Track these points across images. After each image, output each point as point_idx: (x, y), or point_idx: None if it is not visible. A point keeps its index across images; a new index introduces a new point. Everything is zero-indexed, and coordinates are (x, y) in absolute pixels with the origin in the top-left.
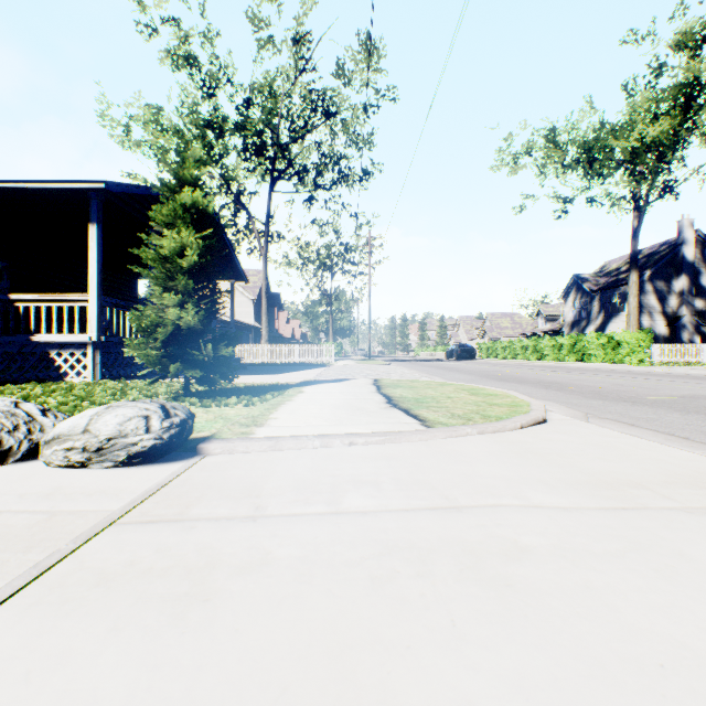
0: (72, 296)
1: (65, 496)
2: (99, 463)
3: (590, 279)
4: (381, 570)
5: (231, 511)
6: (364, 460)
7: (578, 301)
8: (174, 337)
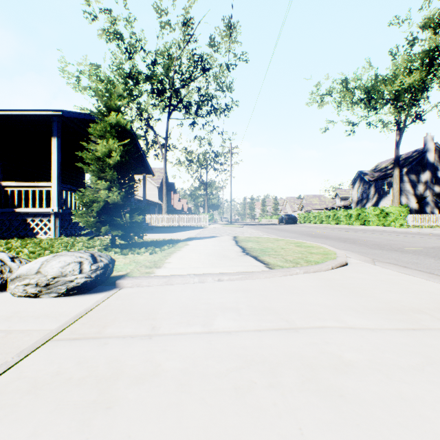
0: (41, 183)
1: (20, 319)
2: (47, 294)
3: (369, 173)
4: (242, 381)
5: (134, 330)
6: (228, 292)
7: (361, 187)
8: (105, 209)
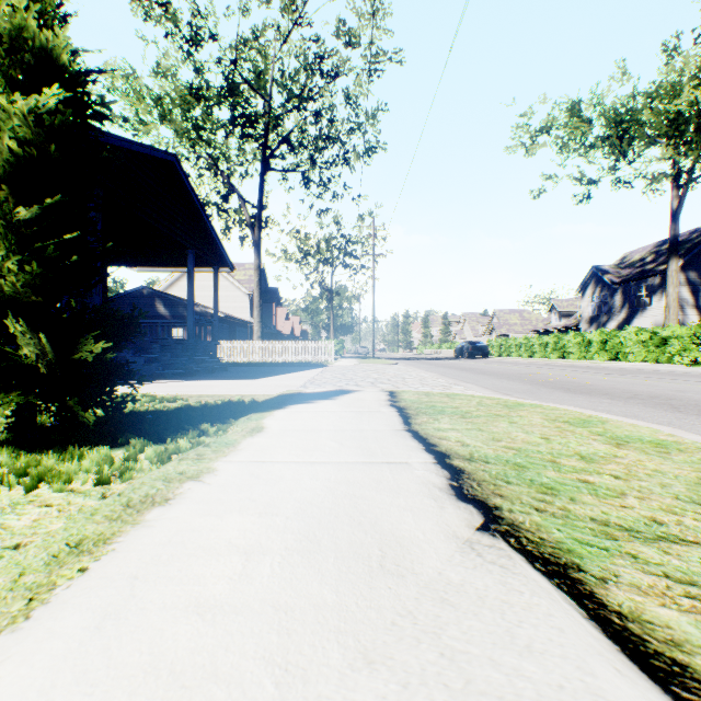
0: None
1: None
2: None
3: (611, 271)
4: None
5: None
6: None
7: (597, 295)
8: None
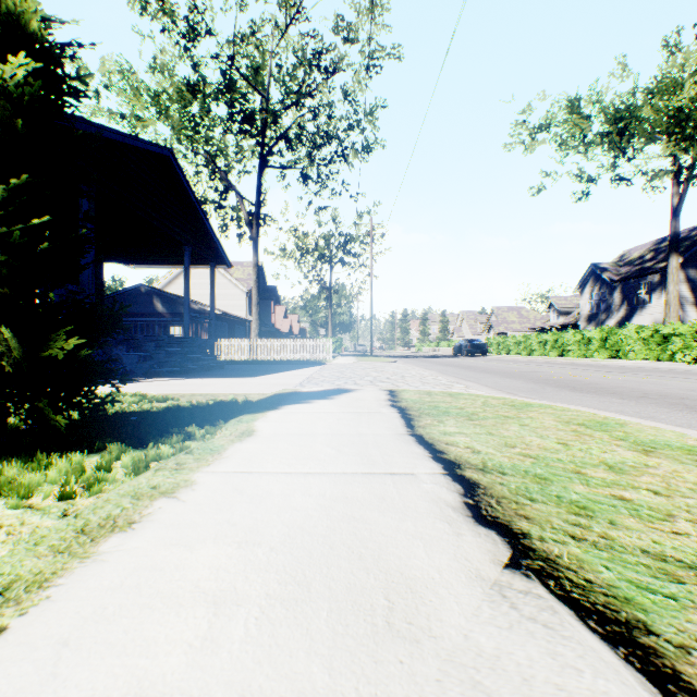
0: None
1: None
2: None
3: (610, 269)
4: None
5: None
6: None
7: (596, 293)
8: None
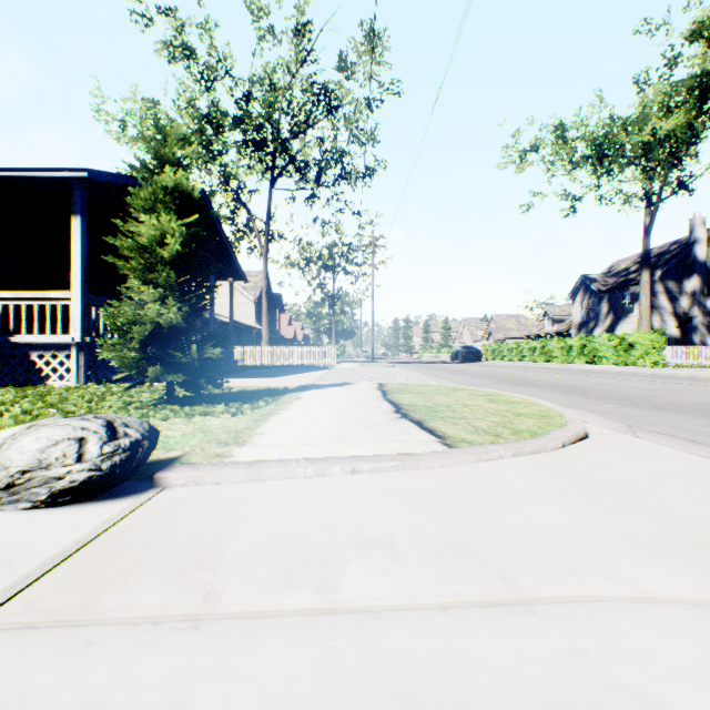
0: (54, 293)
1: None
2: (12, 504)
3: (598, 279)
4: None
5: (164, 602)
6: (371, 499)
7: (586, 302)
8: (155, 336)
